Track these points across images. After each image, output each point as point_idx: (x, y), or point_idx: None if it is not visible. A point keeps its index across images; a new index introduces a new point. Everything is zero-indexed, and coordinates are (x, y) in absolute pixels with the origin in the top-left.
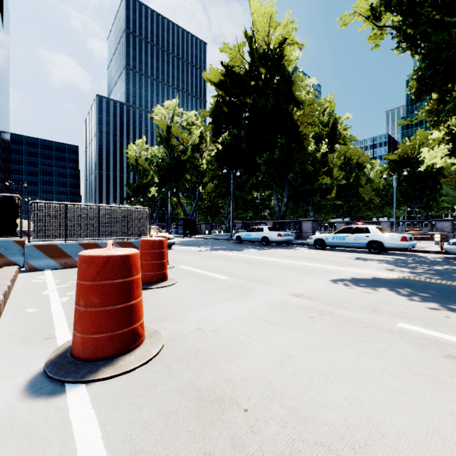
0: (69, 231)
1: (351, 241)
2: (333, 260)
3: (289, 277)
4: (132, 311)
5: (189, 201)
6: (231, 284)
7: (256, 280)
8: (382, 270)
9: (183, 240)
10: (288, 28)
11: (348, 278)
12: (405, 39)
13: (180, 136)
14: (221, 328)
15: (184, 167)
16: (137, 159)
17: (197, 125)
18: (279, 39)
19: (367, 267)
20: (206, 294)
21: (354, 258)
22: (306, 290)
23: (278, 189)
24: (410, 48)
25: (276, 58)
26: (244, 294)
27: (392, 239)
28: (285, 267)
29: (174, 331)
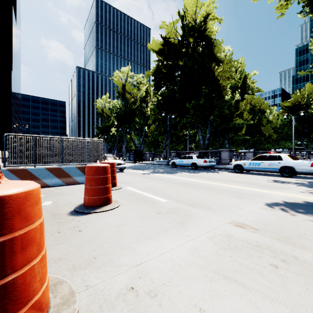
0: (38, 158)
1: (266, 166)
2: (254, 183)
3: (223, 201)
4: (7, 294)
5: (138, 137)
6: (170, 208)
7: (193, 203)
8: (307, 194)
9: (133, 165)
10: (211, 7)
11: (281, 203)
12: (310, 3)
13: (132, 91)
14: (160, 286)
15: (135, 113)
16: (103, 109)
17: (143, 83)
18: (204, 16)
19: (290, 190)
20: (145, 221)
21: (272, 181)
22: (246, 218)
23: (203, 127)
24: (312, 12)
25: (201, 30)
26: (183, 222)
27: (302, 165)
28: (216, 189)
29: (98, 292)
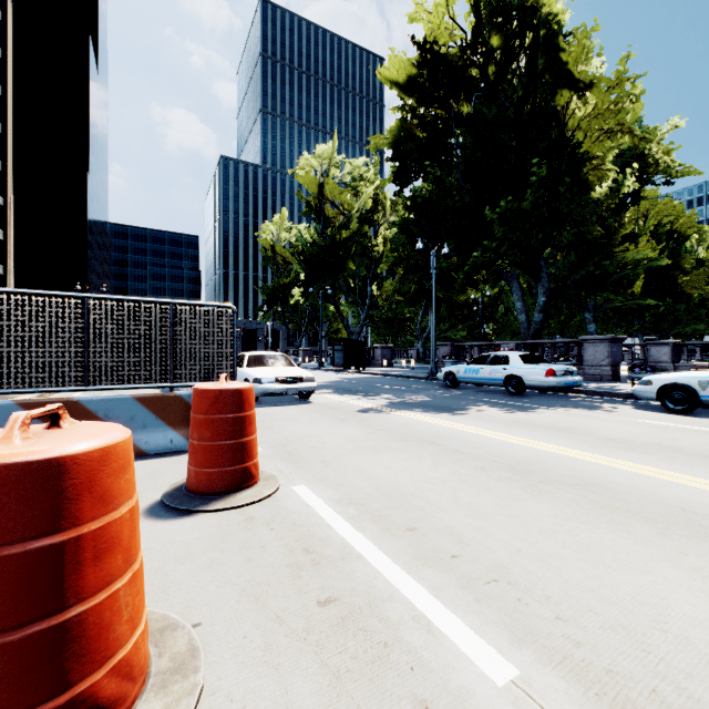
0: None
1: None
2: None
3: None
4: None
5: (354, 309)
6: None
7: None
8: None
9: (340, 378)
10: None
11: None
12: None
13: (339, 199)
14: None
15: (346, 250)
16: (274, 246)
17: (367, 178)
18: None
19: None
20: None
21: None
22: None
23: (525, 278)
24: None
25: (525, 10)
26: None
27: None
28: None
29: None
